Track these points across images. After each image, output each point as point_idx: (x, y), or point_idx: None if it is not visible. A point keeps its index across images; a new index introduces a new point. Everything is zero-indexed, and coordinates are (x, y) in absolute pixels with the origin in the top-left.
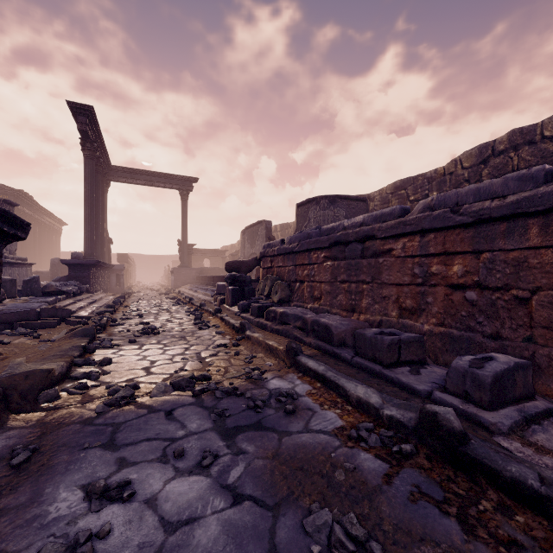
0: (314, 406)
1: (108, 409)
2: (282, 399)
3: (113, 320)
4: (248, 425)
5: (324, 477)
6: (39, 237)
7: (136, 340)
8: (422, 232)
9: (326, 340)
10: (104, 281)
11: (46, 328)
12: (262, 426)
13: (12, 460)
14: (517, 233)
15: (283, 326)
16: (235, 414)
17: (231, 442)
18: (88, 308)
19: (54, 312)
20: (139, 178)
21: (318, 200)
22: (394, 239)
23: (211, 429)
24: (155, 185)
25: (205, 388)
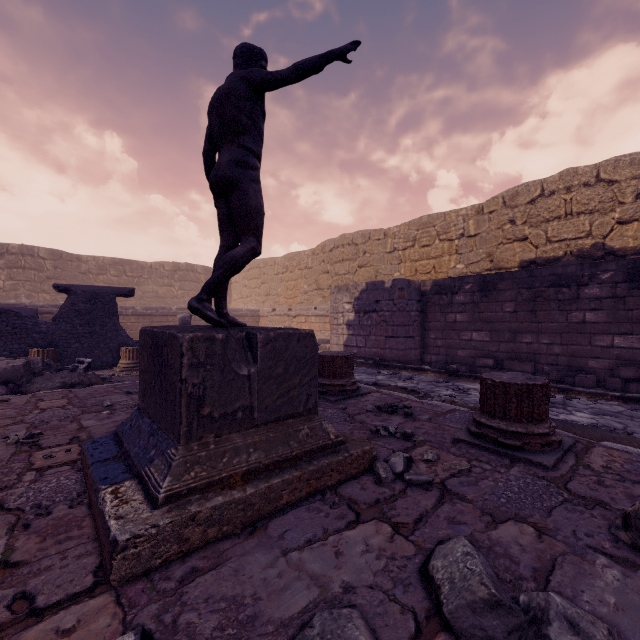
0: None
1: None
2: None
3: None
4: None
5: None
6: None
7: None
8: None
9: None
10: None
11: None
12: None
13: None
14: None
15: None
16: None
17: None
18: None
19: None
20: None
21: None
22: None
23: None
24: None
25: None
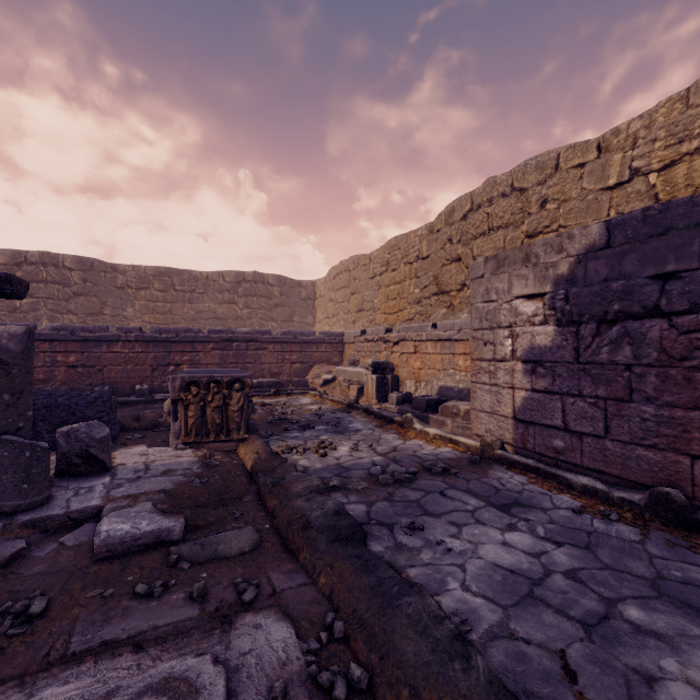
0: None
1: None
2: None
3: None
4: None
5: None
6: None
7: None
8: (51, 340)
9: None
10: None
11: None
12: None
13: None
14: (99, 347)
15: None
16: None
17: None
18: None
19: None
20: None
21: None
22: None
23: None
24: None
25: None
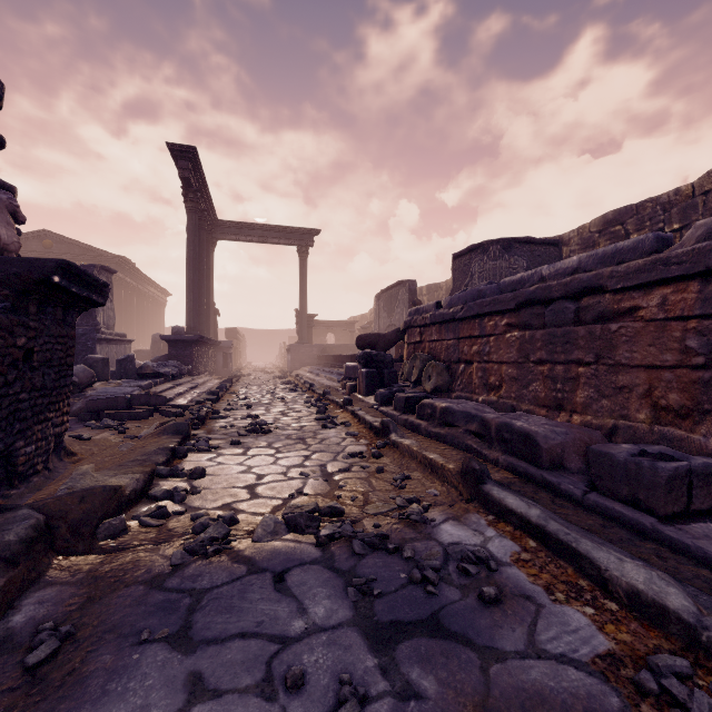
0: (535, 591)
1: (189, 559)
2: (471, 569)
3: (215, 412)
4: (415, 622)
5: None
6: (142, 310)
7: (241, 441)
8: (704, 275)
9: (526, 456)
10: (210, 361)
11: (136, 420)
12: (442, 627)
13: (28, 655)
14: None
15: (447, 428)
16: (389, 592)
17: (387, 660)
18: (188, 395)
19: (147, 399)
20: (249, 234)
21: (485, 246)
22: (642, 291)
23: (349, 621)
24: (269, 241)
25: (335, 532)
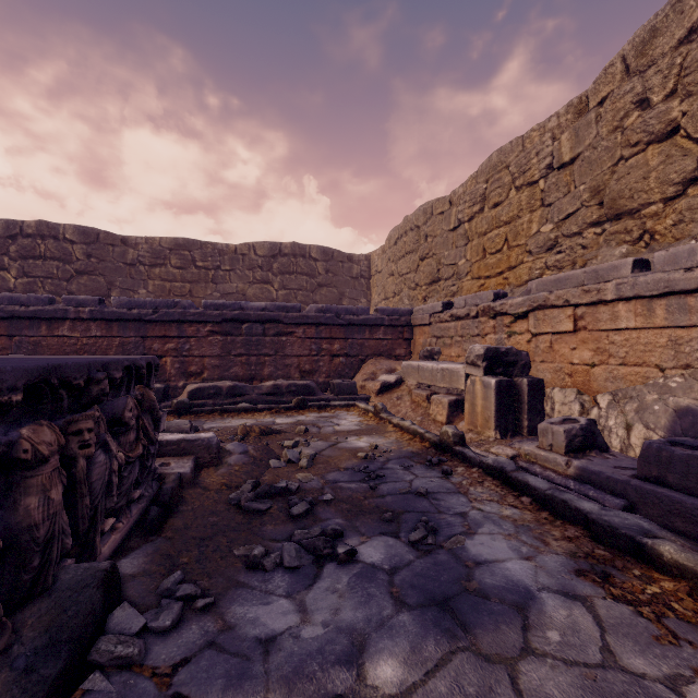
0: None
1: None
2: None
3: None
4: None
5: None
6: None
7: None
8: None
9: None
10: None
11: None
12: None
13: None
14: (36, 328)
15: None
16: None
17: None
18: None
19: None
20: None
21: None
22: None
23: None
24: None
25: None
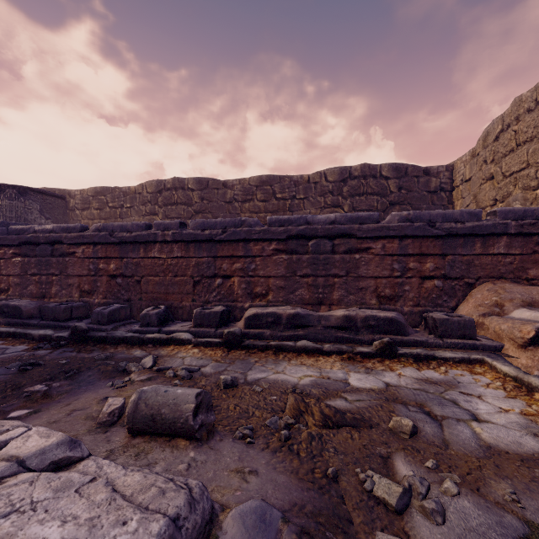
0: (8, 347)
1: None
2: None
3: None
4: None
5: (17, 360)
6: None
7: None
8: (95, 244)
9: (16, 316)
10: None
11: None
12: None
13: None
14: (136, 250)
15: None
16: None
17: None
18: None
19: None
20: None
21: (2, 187)
22: (77, 246)
23: None
24: None
25: None
